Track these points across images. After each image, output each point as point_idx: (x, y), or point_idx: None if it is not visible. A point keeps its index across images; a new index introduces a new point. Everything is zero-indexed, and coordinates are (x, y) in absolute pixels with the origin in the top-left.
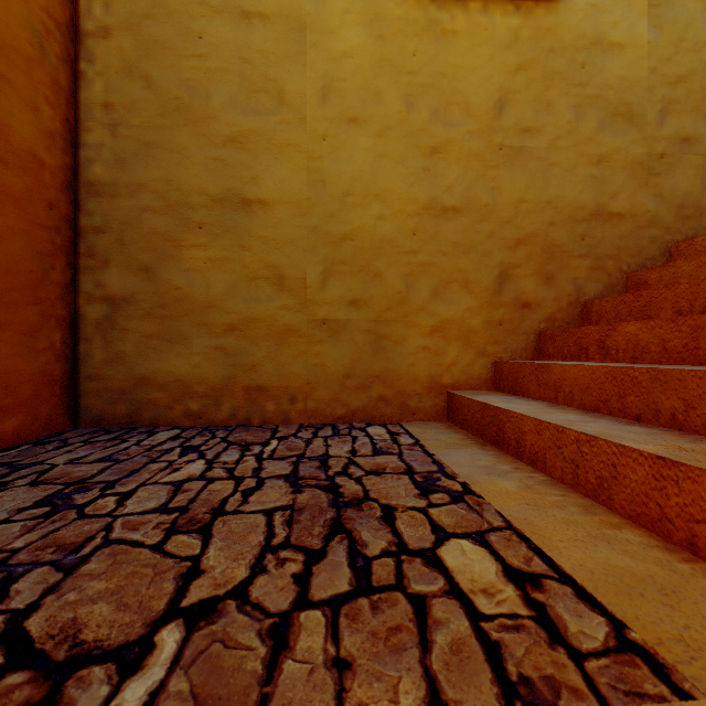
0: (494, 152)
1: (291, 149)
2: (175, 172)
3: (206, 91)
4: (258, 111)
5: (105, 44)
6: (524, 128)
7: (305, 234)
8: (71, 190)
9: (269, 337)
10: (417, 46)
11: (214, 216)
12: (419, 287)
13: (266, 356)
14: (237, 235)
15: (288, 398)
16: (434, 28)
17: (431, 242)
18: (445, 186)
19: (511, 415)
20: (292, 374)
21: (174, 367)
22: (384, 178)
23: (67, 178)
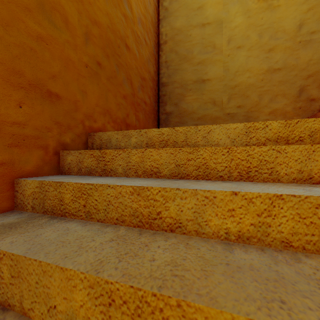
0: (297, 44)
1: (217, 61)
2: (183, 76)
3: (192, 50)
4: (207, 53)
5: (165, 45)
6: (311, 32)
7: (222, 87)
8: (157, 86)
9: (210, 120)
10: (263, 16)
11: (194, 86)
12: (264, 98)
13: None
14: (201, 91)
15: None
16: (270, 7)
17: (269, 82)
18: (275, 62)
19: None
20: None
21: None
22: (250, 64)
23: (157, 83)
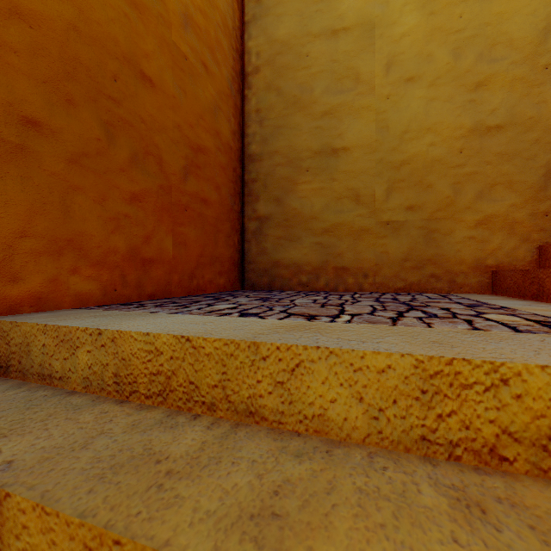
0: (539, 72)
1: (364, 110)
2: (293, 140)
3: (311, 87)
4: (342, 91)
5: (257, 77)
6: None
7: (374, 165)
8: (240, 161)
9: (350, 235)
10: (463, 10)
11: (315, 163)
12: (465, 191)
13: (347, 248)
14: (329, 172)
15: (362, 275)
16: None
17: (476, 156)
18: (489, 111)
19: (549, 271)
20: (365, 259)
21: (293, 256)
22: (434, 115)
23: (239, 155)
